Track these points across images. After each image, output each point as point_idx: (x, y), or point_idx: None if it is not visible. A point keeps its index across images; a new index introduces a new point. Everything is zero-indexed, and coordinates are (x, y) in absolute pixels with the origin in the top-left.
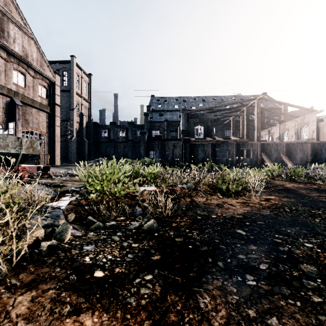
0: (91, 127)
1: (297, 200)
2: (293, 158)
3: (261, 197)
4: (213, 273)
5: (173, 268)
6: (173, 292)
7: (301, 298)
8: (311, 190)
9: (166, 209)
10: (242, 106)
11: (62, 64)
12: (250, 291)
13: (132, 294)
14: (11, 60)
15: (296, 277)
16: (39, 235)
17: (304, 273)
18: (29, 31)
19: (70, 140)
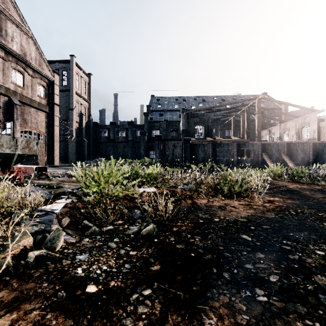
0: (91, 127)
1: (302, 202)
2: (294, 158)
3: (264, 198)
4: (219, 286)
5: (174, 281)
6: (175, 311)
7: (320, 318)
8: (315, 191)
9: (166, 211)
10: (243, 105)
11: (62, 64)
12: (261, 309)
13: (128, 314)
14: (9, 59)
15: (311, 292)
16: (27, 244)
17: (319, 287)
18: (27, 30)
19: (69, 140)
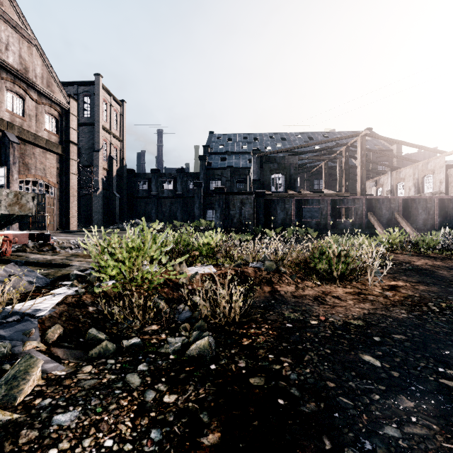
0: (125, 176)
1: (442, 289)
2: (412, 220)
3: (382, 283)
4: None
5: None
6: None
7: None
8: None
9: (231, 306)
10: (339, 145)
11: (83, 87)
12: None
13: None
14: (2, 76)
15: None
16: None
17: None
18: (29, 35)
19: (93, 195)
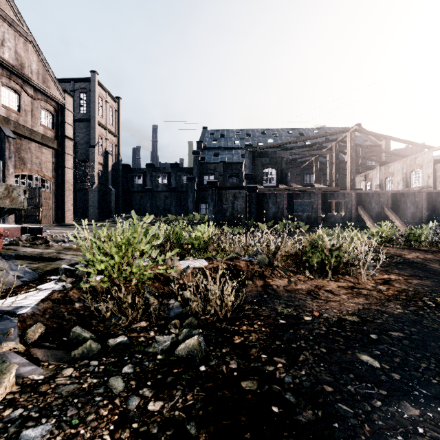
0: (120, 171)
1: (436, 282)
2: (401, 213)
3: (375, 276)
4: None
5: None
6: None
7: None
8: None
9: (223, 301)
10: (329, 141)
11: (79, 84)
12: None
13: None
14: None
15: None
16: None
17: None
18: (25, 31)
19: (89, 189)
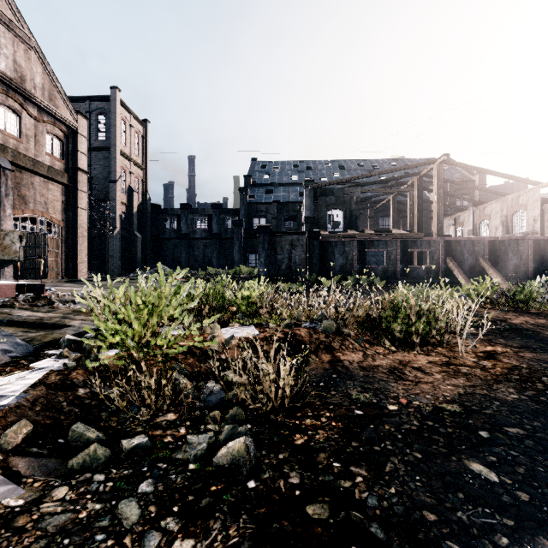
0: (148, 213)
1: None
2: (501, 266)
3: (475, 348)
4: None
5: None
6: None
7: None
8: None
9: (278, 383)
10: (411, 175)
11: (97, 103)
12: None
13: None
14: None
15: None
16: None
17: None
18: (27, 35)
19: (109, 235)
